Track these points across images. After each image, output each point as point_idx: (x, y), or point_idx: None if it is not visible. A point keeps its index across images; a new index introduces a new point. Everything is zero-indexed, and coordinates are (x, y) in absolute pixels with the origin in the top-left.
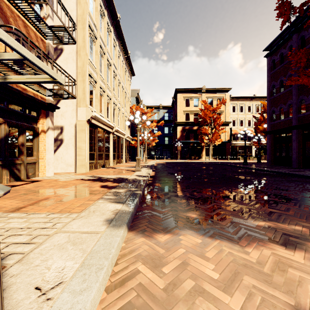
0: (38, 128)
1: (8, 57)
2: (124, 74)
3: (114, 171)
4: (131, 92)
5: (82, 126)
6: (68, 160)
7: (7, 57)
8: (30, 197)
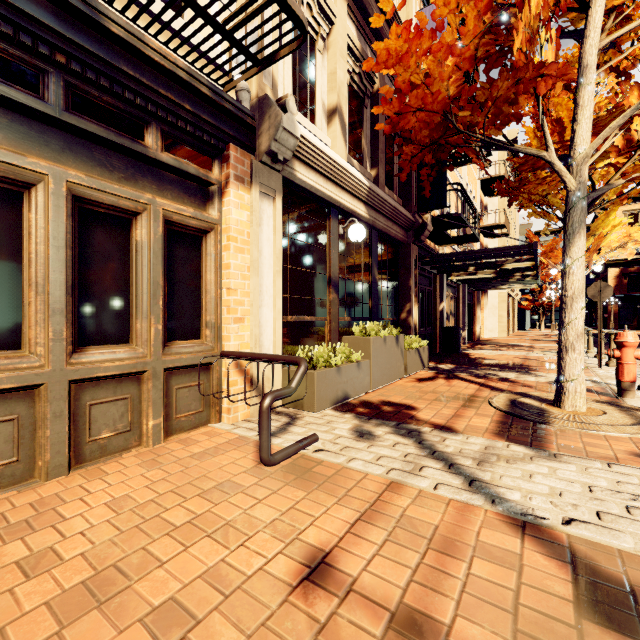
0: (481, 303)
1: (529, 286)
2: (516, 214)
3: (531, 337)
4: (519, 228)
5: (503, 297)
6: (488, 326)
7: (529, 286)
8: (522, 342)
